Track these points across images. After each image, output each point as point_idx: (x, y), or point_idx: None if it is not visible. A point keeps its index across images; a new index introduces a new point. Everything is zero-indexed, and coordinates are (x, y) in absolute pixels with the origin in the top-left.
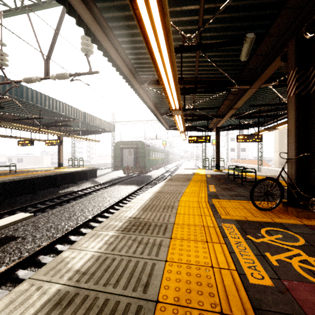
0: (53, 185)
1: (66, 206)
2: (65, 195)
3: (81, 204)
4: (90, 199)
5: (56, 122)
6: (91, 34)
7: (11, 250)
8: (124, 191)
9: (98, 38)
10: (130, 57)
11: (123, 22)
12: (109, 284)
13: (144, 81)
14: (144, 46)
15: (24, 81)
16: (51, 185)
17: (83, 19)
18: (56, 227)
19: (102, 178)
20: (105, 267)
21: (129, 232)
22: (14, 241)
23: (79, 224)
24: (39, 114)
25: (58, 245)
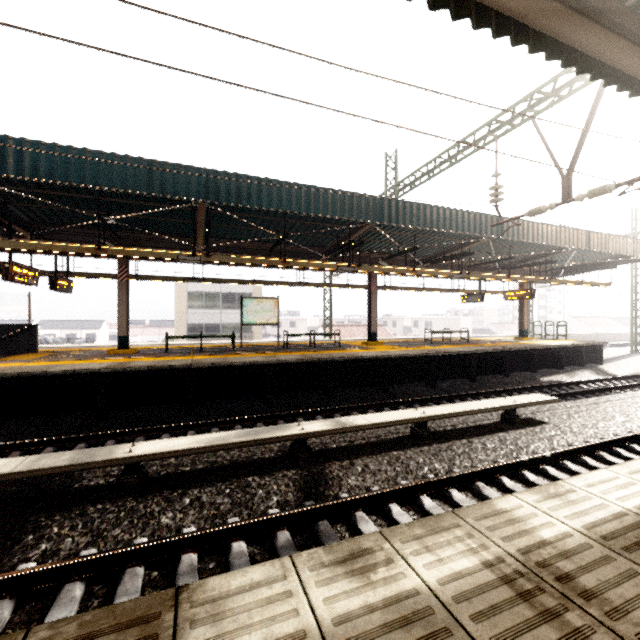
0: (524, 366)
1: (582, 402)
2: (557, 386)
3: (611, 404)
4: (625, 400)
5: (525, 260)
6: None
7: (551, 433)
8: None
9: None
10: None
11: None
12: None
13: None
14: None
15: (529, 216)
16: (521, 366)
17: None
18: (593, 426)
19: (616, 367)
20: None
21: None
22: (545, 425)
23: (639, 432)
24: (502, 252)
25: (618, 449)
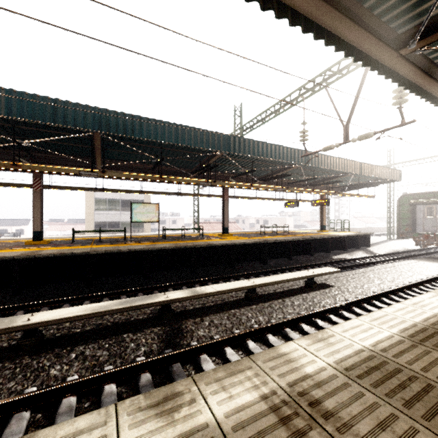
0: (323, 249)
1: (355, 271)
2: (342, 261)
3: (373, 272)
4: (381, 269)
5: (324, 180)
6: (426, 95)
7: (335, 293)
8: (431, 269)
9: (434, 94)
10: None
11: None
12: None
13: None
14: None
15: (323, 151)
16: (321, 249)
17: (422, 88)
18: (361, 287)
19: (378, 248)
20: None
21: None
22: (332, 288)
23: (388, 290)
24: (309, 174)
25: (375, 302)
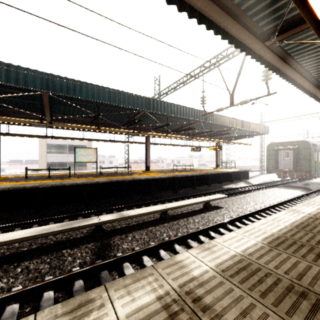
0: (217, 181)
1: (238, 197)
2: (230, 190)
3: (249, 197)
4: (255, 195)
5: (218, 132)
6: (283, 75)
7: (224, 212)
8: (287, 194)
9: (288, 74)
10: (312, 71)
11: (312, 55)
12: None
13: None
14: None
15: (216, 111)
16: (216, 181)
17: (280, 69)
18: (241, 208)
19: (254, 180)
20: None
21: None
22: (222, 209)
23: (259, 209)
24: (208, 128)
25: (250, 218)
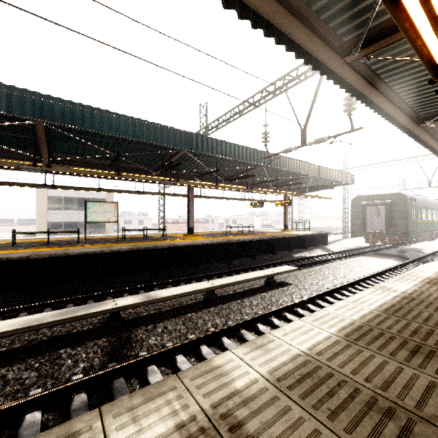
0: (285, 248)
1: (313, 269)
2: (302, 259)
3: (328, 269)
4: (335, 266)
5: (286, 181)
6: (370, 104)
7: (292, 291)
8: (377, 264)
9: (377, 103)
10: (408, 100)
11: (408, 77)
12: (437, 301)
13: (426, 118)
14: (435, 85)
15: (283, 153)
16: (283, 247)
17: (367, 96)
18: (316, 284)
19: (334, 246)
20: (426, 295)
21: (435, 285)
22: (290, 286)
23: (339, 286)
24: (273, 176)
25: (328, 297)
